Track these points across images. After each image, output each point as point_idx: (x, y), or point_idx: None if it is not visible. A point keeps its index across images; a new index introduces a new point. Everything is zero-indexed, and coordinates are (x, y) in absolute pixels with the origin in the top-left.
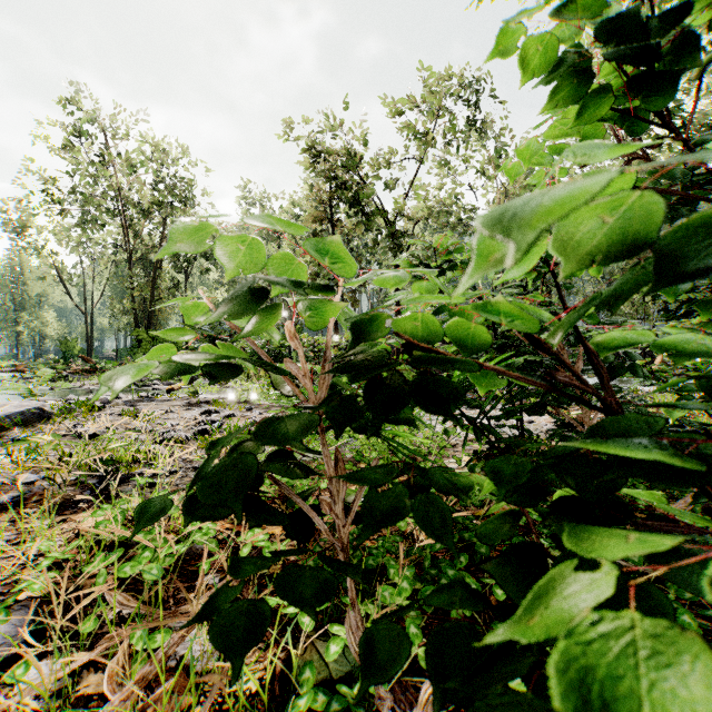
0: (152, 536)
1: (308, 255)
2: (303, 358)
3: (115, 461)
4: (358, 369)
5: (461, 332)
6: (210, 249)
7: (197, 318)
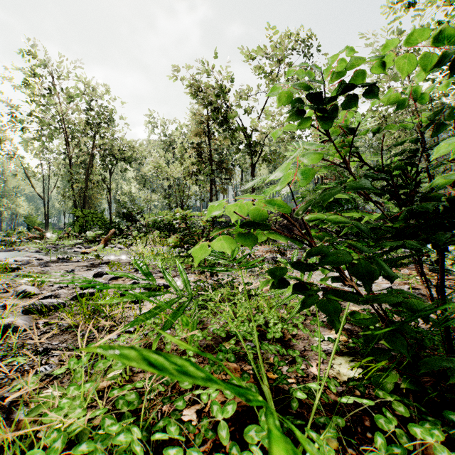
0: None
1: (192, 158)
2: None
3: None
4: None
5: None
6: (127, 156)
7: None
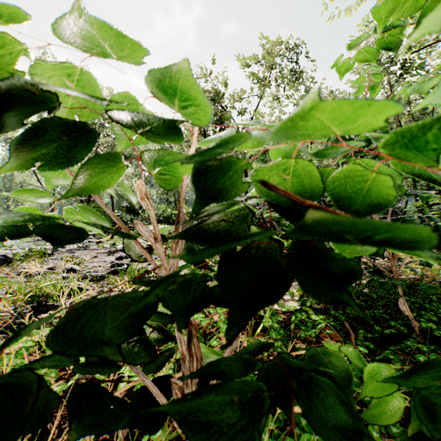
0: (46, 370)
1: None
2: (154, 220)
3: (48, 294)
4: (212, 234)
5: (361, 179)
6: (128, 153)
7: (57, 181)
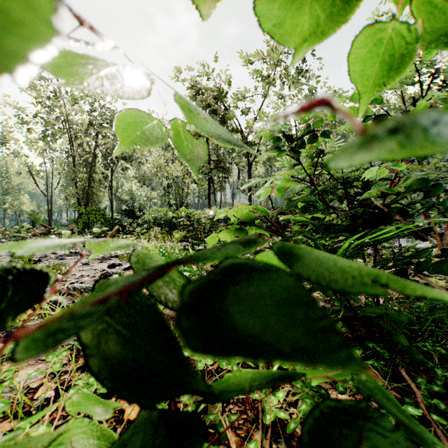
0: None
1: None
2: None
3: None
4: None
5: None
6: (128, 155)
7: None
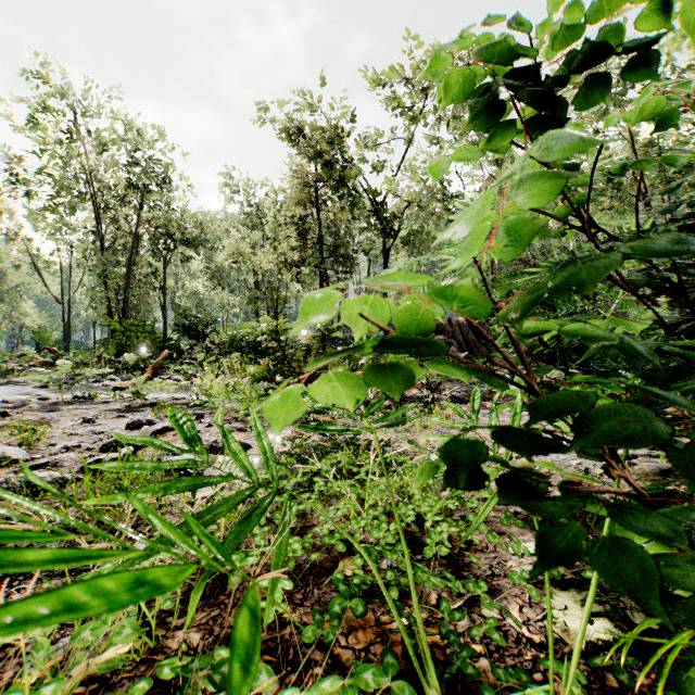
0: None
1: (291, 240)
2: None
3: None
4: None
5: None
6: (191, 236)
7: None
